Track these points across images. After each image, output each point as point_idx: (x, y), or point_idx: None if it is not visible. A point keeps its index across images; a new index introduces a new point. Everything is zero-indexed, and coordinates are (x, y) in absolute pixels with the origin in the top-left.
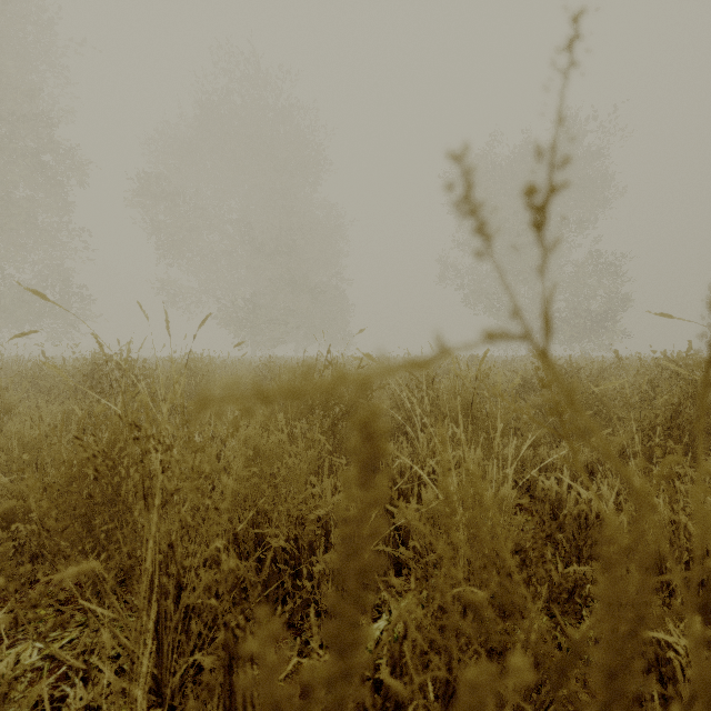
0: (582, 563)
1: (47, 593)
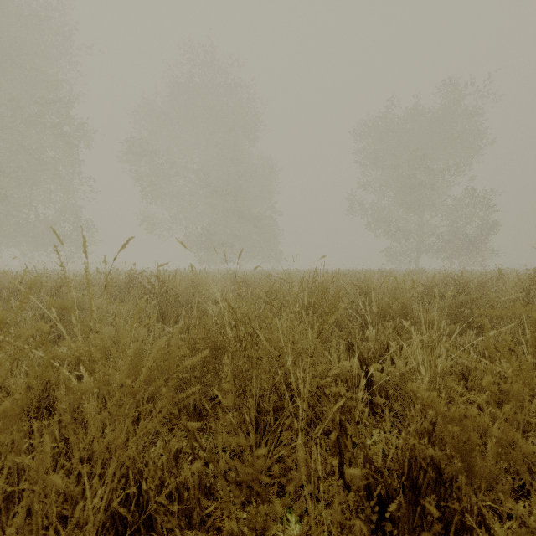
0: None
1: None
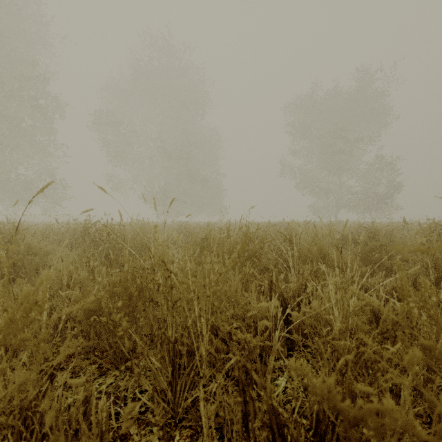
0: None
1: (88, 358)
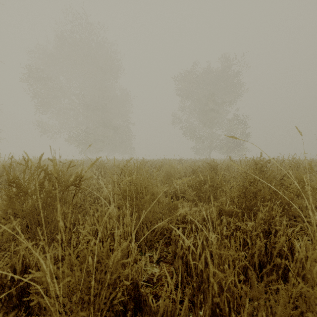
0: (183, 286)
1: None
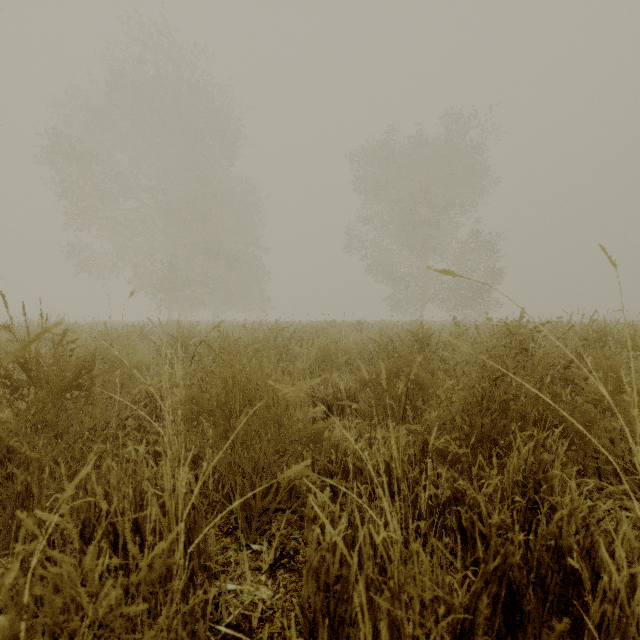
0: None
1: None
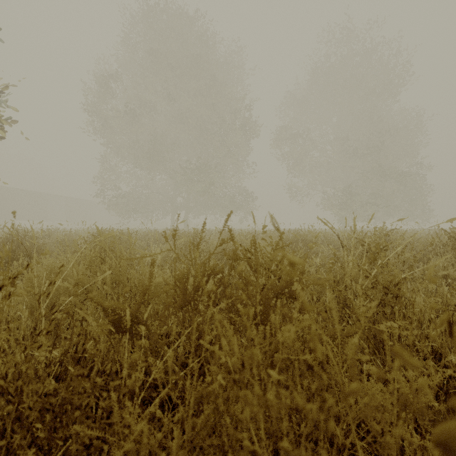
0: None
1: None
